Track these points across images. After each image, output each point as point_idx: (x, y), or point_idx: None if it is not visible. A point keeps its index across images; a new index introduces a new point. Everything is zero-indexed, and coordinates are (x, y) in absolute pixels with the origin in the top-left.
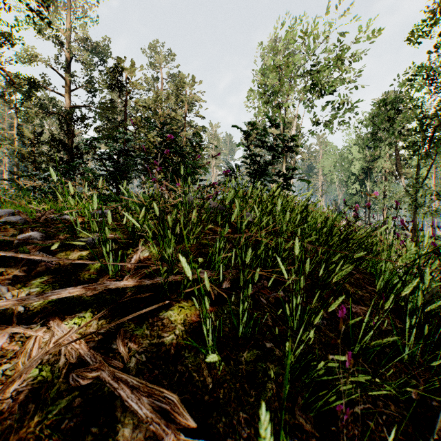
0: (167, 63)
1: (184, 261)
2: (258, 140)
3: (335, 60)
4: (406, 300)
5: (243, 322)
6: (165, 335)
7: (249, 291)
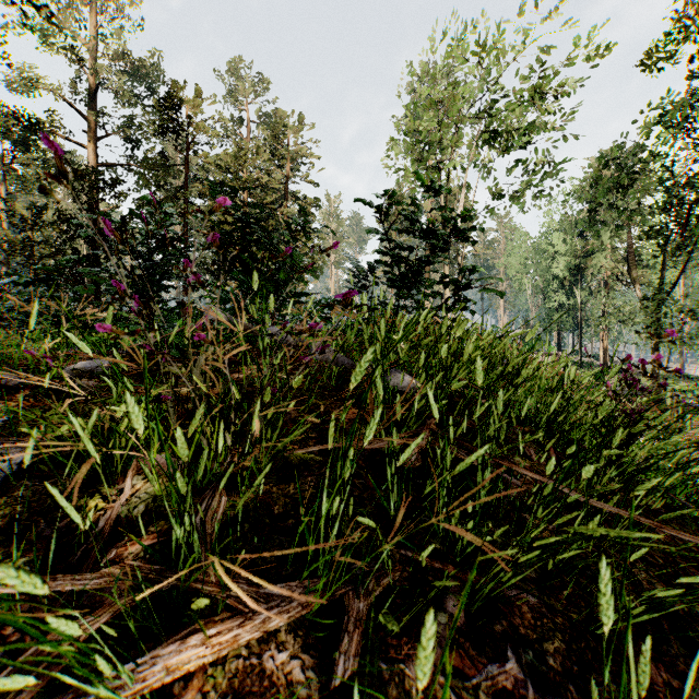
0: (257, 96)
1: None
2: (410, 219)
3: (530, 92)
4: None
5: None
6: None
7: None
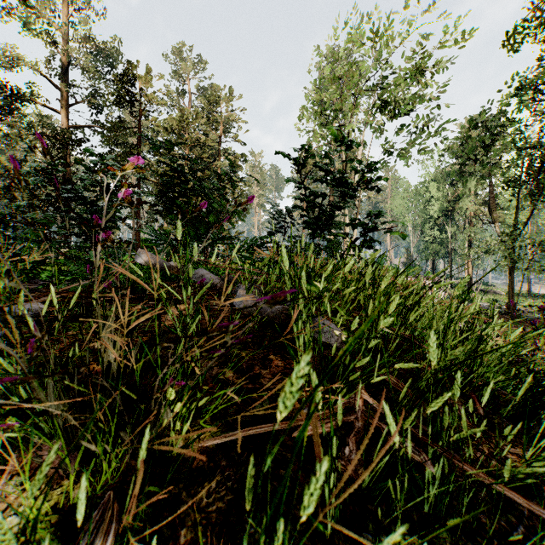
0: (196, 73)
1: None
2: (324, 170)
3: (413, 71)
4: None
5: None
6: None
7: None
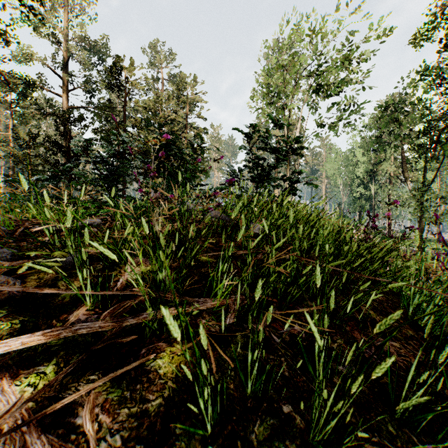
0: (168, 63)
1: (170, 319)
2: (262, 142)
3: (340, 60)
4: (444, 332)
5: (253, 376)
6: (150, 398)
7: (260, 337)
